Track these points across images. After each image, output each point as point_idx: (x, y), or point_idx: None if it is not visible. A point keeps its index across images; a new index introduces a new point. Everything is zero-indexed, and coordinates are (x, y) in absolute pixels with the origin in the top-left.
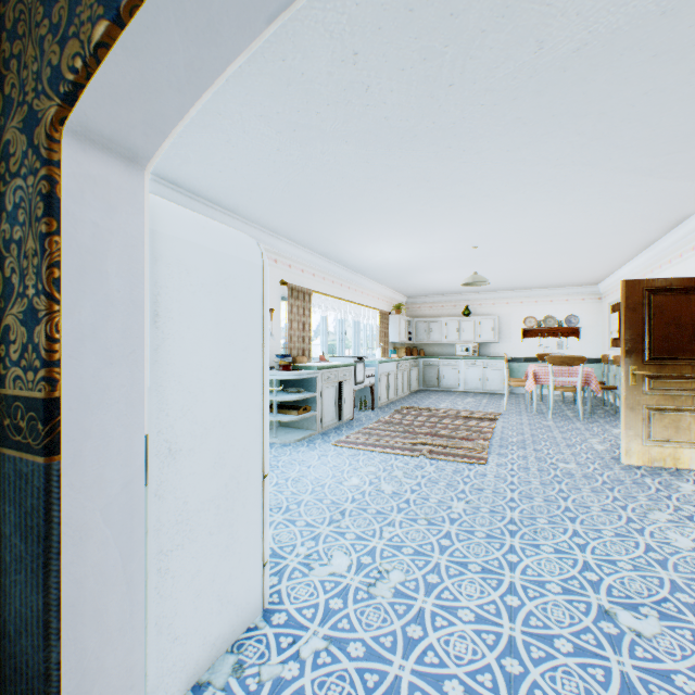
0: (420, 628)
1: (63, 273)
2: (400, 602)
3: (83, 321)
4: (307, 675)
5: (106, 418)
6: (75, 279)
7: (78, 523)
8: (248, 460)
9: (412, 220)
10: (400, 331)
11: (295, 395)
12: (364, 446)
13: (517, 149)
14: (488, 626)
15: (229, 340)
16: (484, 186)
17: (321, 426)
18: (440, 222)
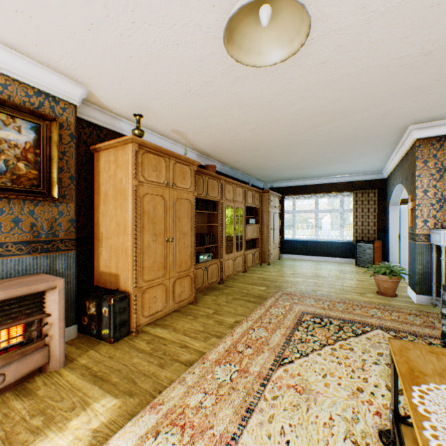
0: None
1: (388, 218)
2: None
3: (390, 222)
4: None
5: (393, 231)
6: (389, 218)
7: (390, 240)
8: None
9: None
10: None
11: None
12: None
13: None
14: None
15: None
16: None
17: None
18: None
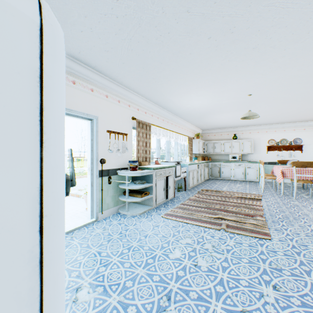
0: None
1: None
2: None
3: None
4: None
5: None
6: None
7: None
8: None
9: (213, 74)
10: (199, 148)
11: (139, 185)
12: (182, 219)
13: None
14: None
15: None
16: (275, 35)
17: (156, 203)
18: (232, 74)
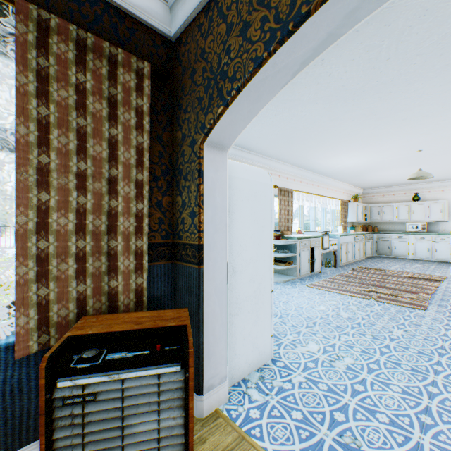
0: (362, 387)
1: (203, 198)
2: (350, 372)
3: (208, 216)
4: (296, 389)
5: (215, 253)
6: (206, 200)
7: (207, 292)
8: (264, 281)
9: (364, 139)
10: (356, 214)
11: (283, 254)
12: (328, 289)
13: (448, 82)
14: (410, 397)
15: (256, 222)
16: (422, 110)
17: (299, 274)
18: (386, 137)
